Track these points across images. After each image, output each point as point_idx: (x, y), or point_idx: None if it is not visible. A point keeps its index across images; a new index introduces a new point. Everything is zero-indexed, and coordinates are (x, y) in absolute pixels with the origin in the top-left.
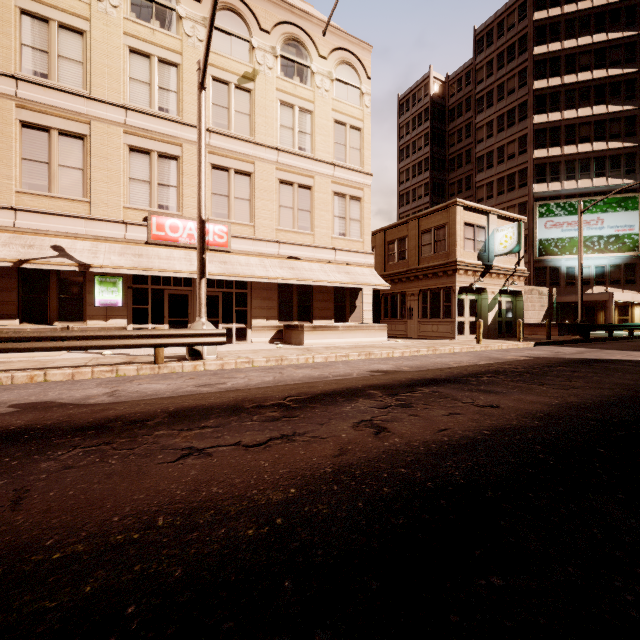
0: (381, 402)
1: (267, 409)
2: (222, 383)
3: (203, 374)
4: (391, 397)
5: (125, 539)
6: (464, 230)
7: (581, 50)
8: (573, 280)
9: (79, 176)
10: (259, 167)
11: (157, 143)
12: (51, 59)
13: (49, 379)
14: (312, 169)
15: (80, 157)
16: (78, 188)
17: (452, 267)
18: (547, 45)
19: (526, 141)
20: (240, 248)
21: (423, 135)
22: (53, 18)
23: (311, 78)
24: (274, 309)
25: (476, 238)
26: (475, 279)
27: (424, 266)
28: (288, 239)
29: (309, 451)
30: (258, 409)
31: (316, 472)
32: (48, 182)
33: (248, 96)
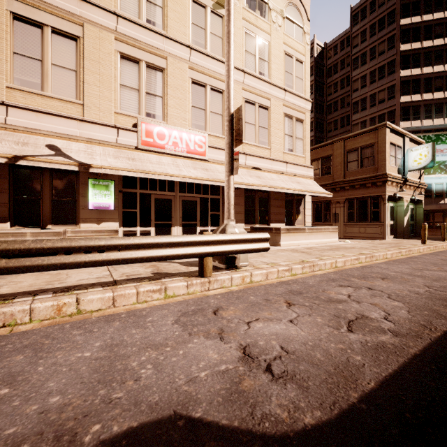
0: None
1: None
2: (364, 317)
3: (282, 293)
4: None
5: None
6: (390, 148)
7: (436, 22)
8: (430, 193)
9: (72, 77)
10: None
11: (145, 53)
12: None
13: (82, 308)
14: (269, 92)
15: (73, 58)
16: (71, 89)
17: (382, 179)
18: (410, 18)
19: (394, 90)
20: (215, 157)
21: None
22: None
23: (268, 13)
24: (241, 213)
25: (396, 156)
26: (397, 189)
27: (351, 179)
28: (251, 152)
29: None
30: None
31: None
32: (41, 80)
33: (221, 21)
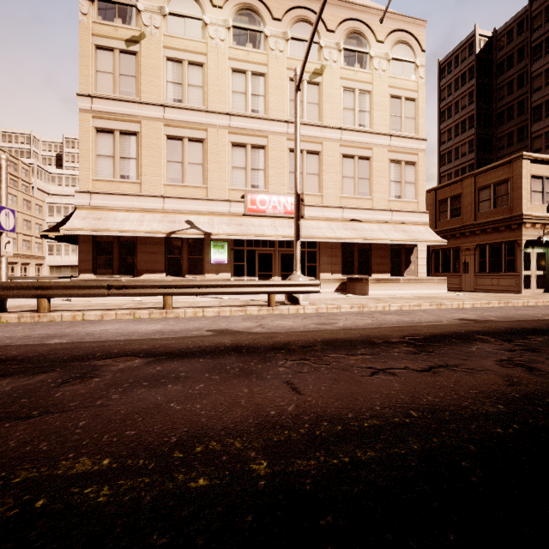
0: (502, 346)
1: (398, 345)
2: (334, 323)
3: (310, 316)
4: (507, 342)
5: (402, 421)
6: (531, 183)
7: None
8: None
9: (200, 169)
10: (326, 146)
11: (250, 138)
12: (183, 88)
13: (205, 314)
14: (370, 142)
15: (201, 155)
16: (199, 178)
17: (517, 221)
18: None
19: None
20: (311, 214)
21: (467, 94)
22: (185, 59)
23: (369, 62)
24: (338, 264)
25: (545, 190)
26: (544, 232)
27: (482, 221)
28: (350, 204)
29: (478, 379)
30: (390, 344)
31: (505, 395)
32: (182, 176)
33: (317, 88)
